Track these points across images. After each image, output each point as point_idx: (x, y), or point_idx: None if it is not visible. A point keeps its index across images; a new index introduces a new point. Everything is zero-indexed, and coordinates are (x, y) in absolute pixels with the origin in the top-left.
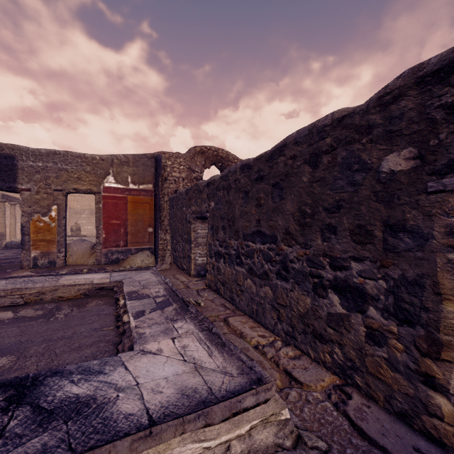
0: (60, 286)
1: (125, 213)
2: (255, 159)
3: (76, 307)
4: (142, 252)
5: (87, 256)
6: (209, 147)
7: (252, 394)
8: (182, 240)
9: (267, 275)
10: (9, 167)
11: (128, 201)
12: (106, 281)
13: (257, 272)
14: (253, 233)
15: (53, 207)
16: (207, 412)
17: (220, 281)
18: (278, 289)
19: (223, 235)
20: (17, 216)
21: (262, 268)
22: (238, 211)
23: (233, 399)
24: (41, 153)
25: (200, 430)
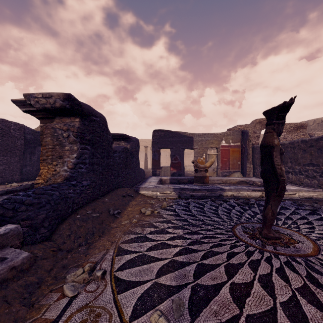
0: (231, 179)
1: (229, 155)
2: (309, 140)
3: (240, 185)
4: (236, 172)
5: (212, 173)
6: (264, 119)
7: (317, 190)
8: (259, 167)
9: (315, 177)
10: (191, 141)
11: (230, 151)
12: (243, 179)
13: (310, 176)
14: (308, 164)
15: (203, 154)
16: (308, 190)
17: (289, 181)
18: (320, 180)
19: (291, 165)
20: (148, 156)
21: (313, 175)
22: (300, 156)
23: (313, 190)
24: (200, 135)
25: (307, 192)
